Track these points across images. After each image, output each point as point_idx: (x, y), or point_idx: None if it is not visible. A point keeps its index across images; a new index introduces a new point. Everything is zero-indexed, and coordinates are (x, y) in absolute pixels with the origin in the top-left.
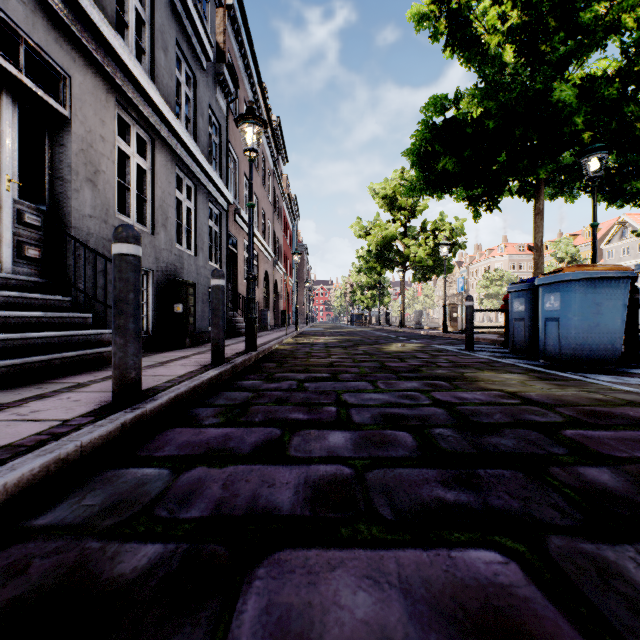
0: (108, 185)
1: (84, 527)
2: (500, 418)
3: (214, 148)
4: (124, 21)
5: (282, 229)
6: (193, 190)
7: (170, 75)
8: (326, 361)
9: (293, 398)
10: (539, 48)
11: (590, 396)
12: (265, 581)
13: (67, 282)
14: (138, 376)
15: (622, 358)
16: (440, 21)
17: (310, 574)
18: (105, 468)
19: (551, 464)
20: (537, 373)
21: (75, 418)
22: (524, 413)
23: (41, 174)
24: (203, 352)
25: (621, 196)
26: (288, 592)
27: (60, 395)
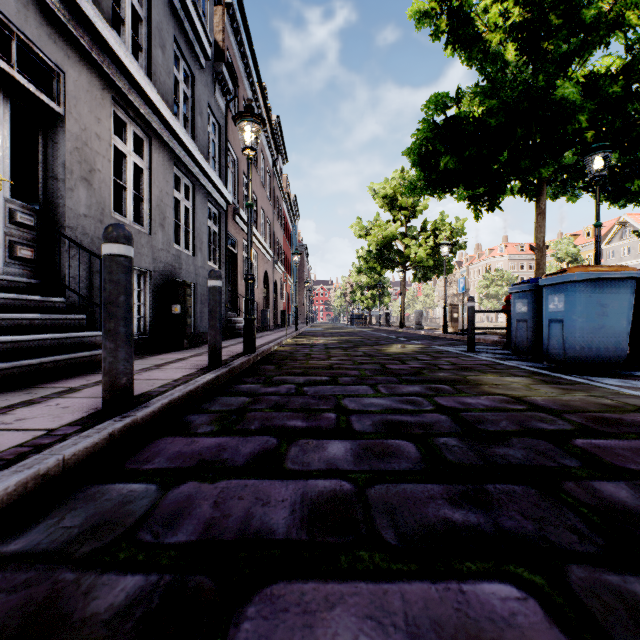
0: (104, 184)
1: (59, 554)
2: (507, 426)
3: (213, 147)
4: (120, 17)
5: (282, 229)
6: (191, 189)
7: (168, 73)
8: (326, 363)
9: (291, 403)
10: (541, 46)
11: (598, 401)
12: (255, 623)
13: (61, 283)
14: (129, 382)
15: (628, 360)
16: (441, 19)
17: (306, 614)
18: (89, 483)
19: (564, 478)
20: (541, 376)
21: (61, 427)
22: (531, 420)
23: (34, 173)
24: (201, 354)
25: (624, 196)
26: (281, 637)
27: (49, 401)
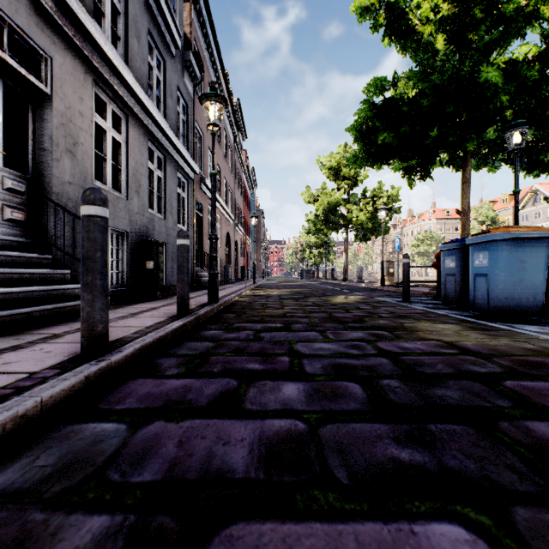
0: (86, 155)
1: (31, 494)
2: (442, 368)
3: (182, 125)
4: (101, 11)
5: (242, 196)
6: (163, 161)
7: (143, 60)
8: (280, 312)
9: (250, 348)
10: (467, 36)
11: (521, 346)
12: None
13: (48, 242)
14: (105, 329)
15: (544, 310)
16: (380, 13)
17: None
18: (65, 423)
19: (499, 418)
20: (469, 323)
21: (42, 370)
22: (464, 363)
23: (25, 145)
24: (171, 304)
25: (538, 167)
26: None
27: (34, 346)
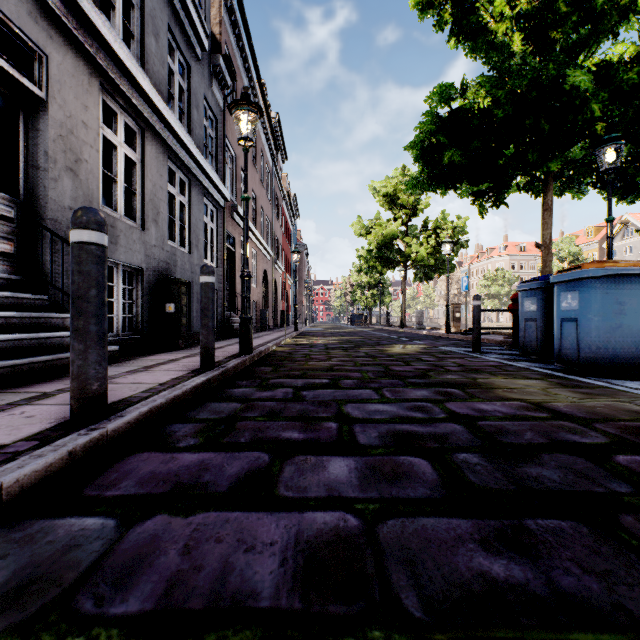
0: (91, 175)
1: None
2: (532, 438)
3: (210, 142)
4: (110, 1)
5: (281, 228)
6: (187, 185)
7: (162, 63)
8: (326, 364)
9: (288, 410)
10: (549, 35)
11: (627, 408)
12: None
13: (43, 279)
14: (102, 388)
15: None
16: (445, 9)
17: None
18: (34, 517)
19: (619, 510)
20: (557, 379)
21: (15, 442)
22: (559, 431)
23: (15, 161)
24: (194, 355)
25: (633, 191)
26: None
27: (14, 409)
